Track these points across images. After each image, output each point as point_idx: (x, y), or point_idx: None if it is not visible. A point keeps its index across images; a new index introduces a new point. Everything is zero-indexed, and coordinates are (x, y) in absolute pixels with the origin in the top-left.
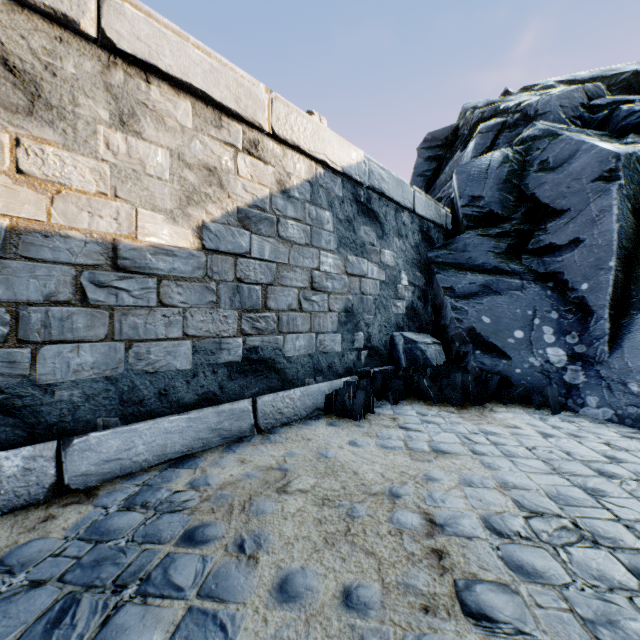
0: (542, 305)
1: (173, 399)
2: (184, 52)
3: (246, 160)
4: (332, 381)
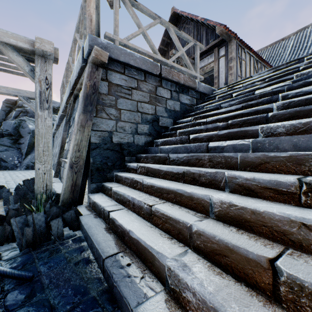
0: (17, 153)
1: None
2: None
3: None
4: None
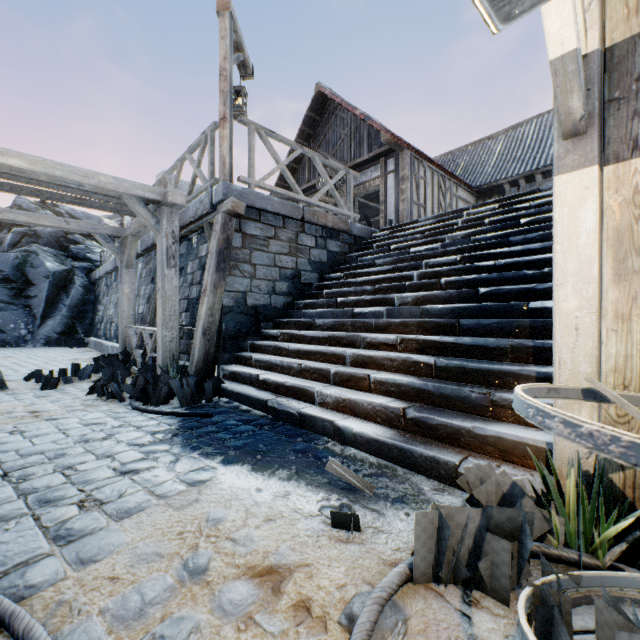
0: (23, 316)
1: None
2: None
3: None
4: None
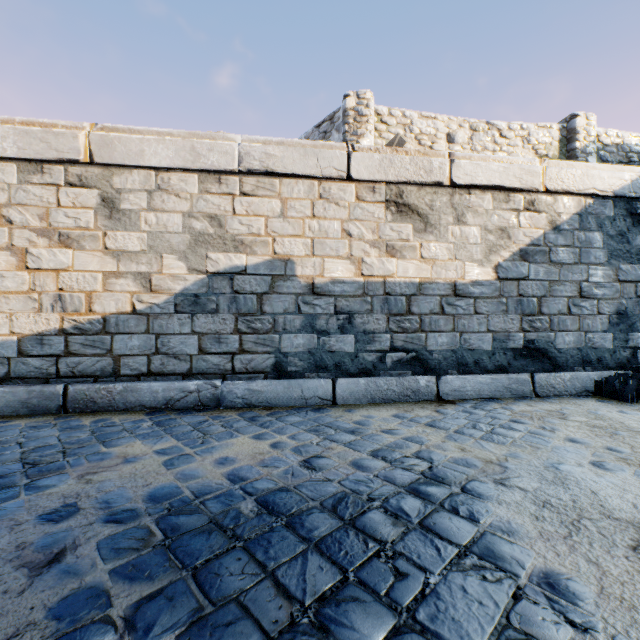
0: None
1: (481, 366)
2: (488, 168)
3: (525, 215)
4: (601, 372)
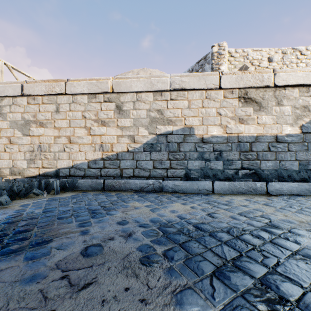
0: None
1: (292, 178)
2: (296, 76)
3: None
4: None
